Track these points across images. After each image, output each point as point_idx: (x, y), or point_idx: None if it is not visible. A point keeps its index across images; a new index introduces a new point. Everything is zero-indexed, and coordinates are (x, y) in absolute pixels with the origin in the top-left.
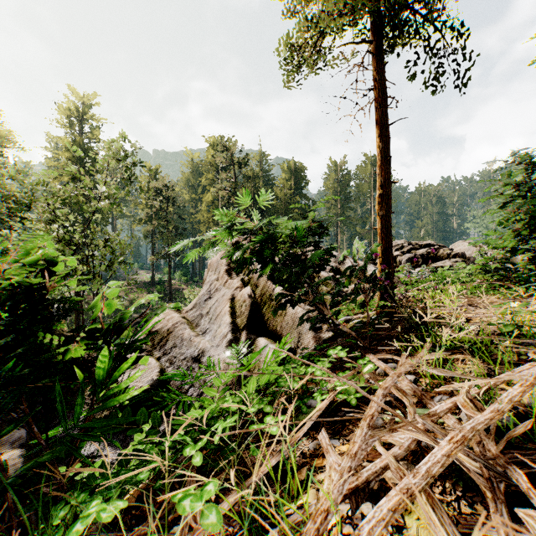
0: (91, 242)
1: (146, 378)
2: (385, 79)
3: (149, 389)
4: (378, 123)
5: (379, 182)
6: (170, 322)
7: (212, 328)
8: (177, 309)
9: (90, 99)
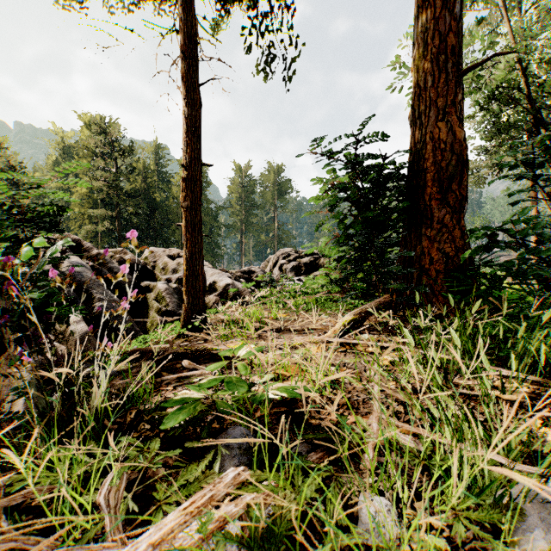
0: None
1: None
2: (193, 23)
3: None
4: (184, 80)
5: (184, 161)
6: None
7: None
8: None
9: None
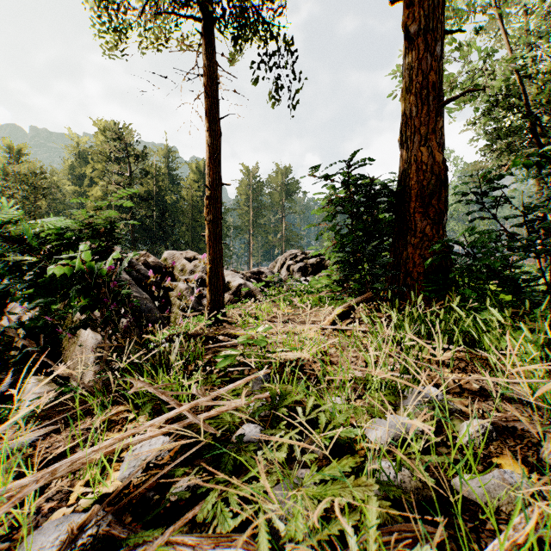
0: None
1: None
2: (215, 67)
3: None
4: (207, 115)
5: (207, 182)
6: None
7: None
8: None
9: None
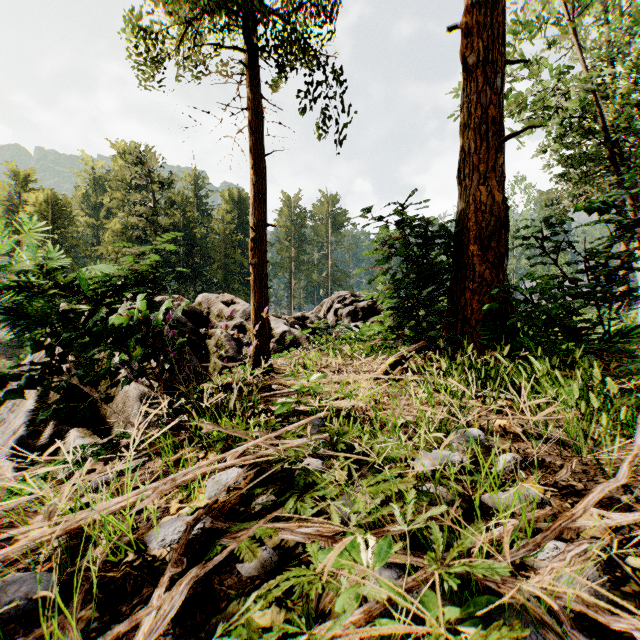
0: None
1: None
2: (260, 100)
3: None
4: (252, 152)
5: (252, 223)
6: None
7: (9, 419)
8: None
9: None
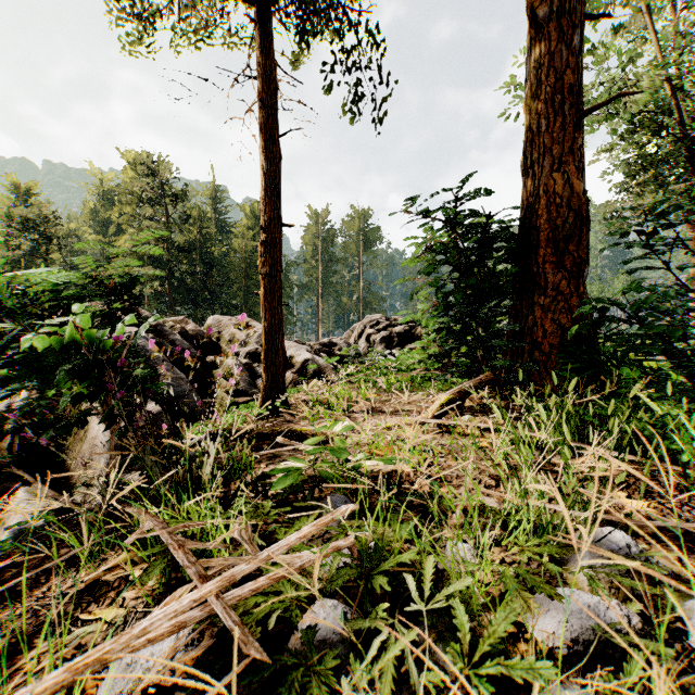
0: None
1: None
2: (272, 66)
3: None
4: (262, 131)
5: (262, 222)
6: None
7: None
8: None
9: None
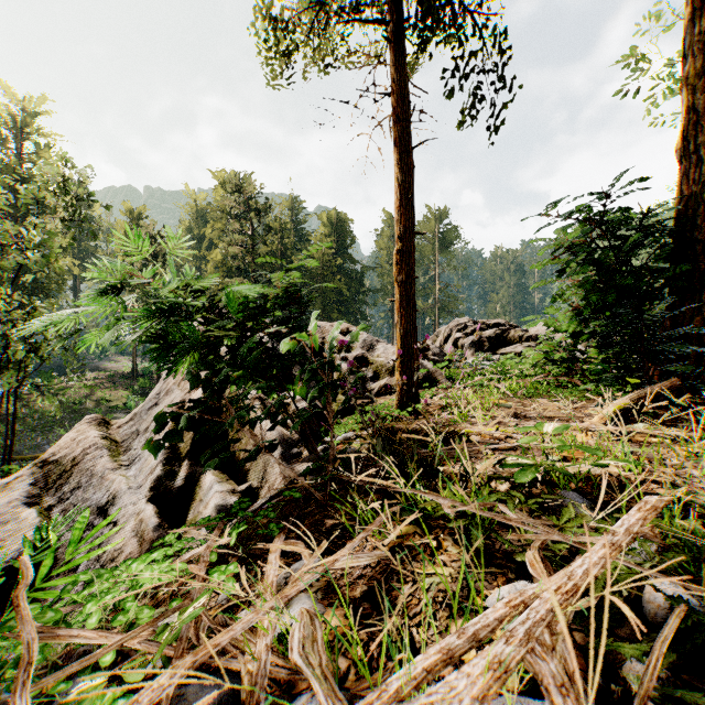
0: (2, 315)
1: (11, 546)
2: (406, 81)
3: (11, 566)
4: (397, 145)
5: (398, 231)
6: (80, 446)
7: (143, 455)
8: (104, 423)
9: (36, 104)
